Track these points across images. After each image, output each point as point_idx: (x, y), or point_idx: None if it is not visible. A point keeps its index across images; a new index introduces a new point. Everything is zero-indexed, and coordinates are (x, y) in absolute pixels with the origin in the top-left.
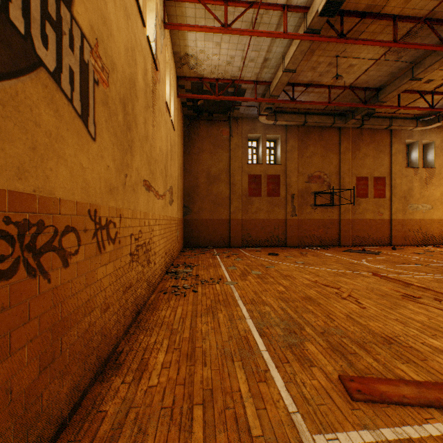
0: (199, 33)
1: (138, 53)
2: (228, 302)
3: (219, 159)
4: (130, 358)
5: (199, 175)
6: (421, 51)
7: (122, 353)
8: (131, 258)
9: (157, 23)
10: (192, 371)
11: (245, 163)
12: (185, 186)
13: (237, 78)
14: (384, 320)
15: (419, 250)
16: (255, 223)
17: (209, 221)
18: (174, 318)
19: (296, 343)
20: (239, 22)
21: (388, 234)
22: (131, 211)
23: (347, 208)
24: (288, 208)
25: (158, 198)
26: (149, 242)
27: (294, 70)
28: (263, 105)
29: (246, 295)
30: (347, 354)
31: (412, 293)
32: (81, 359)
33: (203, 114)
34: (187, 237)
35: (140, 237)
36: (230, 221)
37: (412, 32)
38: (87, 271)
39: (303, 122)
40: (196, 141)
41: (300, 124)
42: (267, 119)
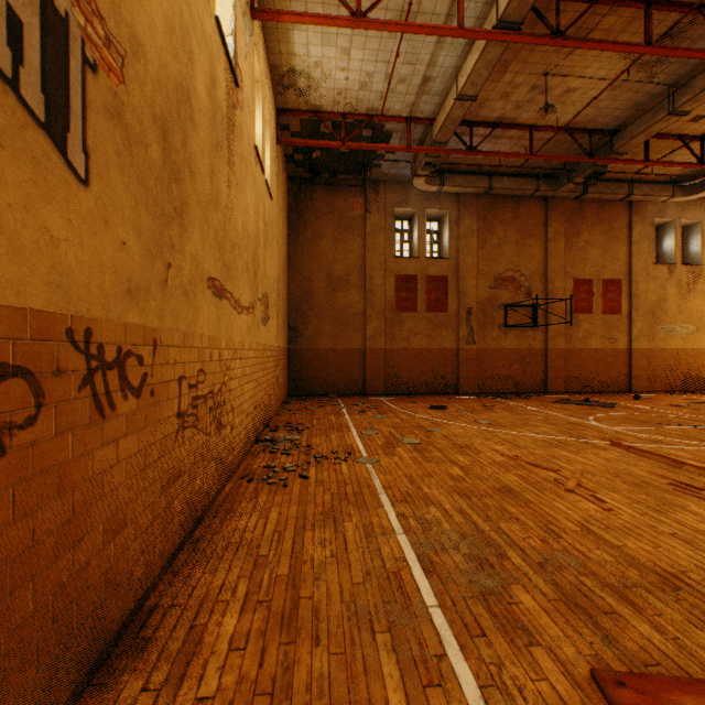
0: (312, 31)
1: (196, 42)
2: (363, 498)
3: (347, 250)
4: (168, 626)
5: (315, 276)
6: (689, 65)
7: (154, 613)
8: (181, 422)
9: (238, 3)
10: (289, 658)
11: (390, 255)
12: (292, 294)
13: (377, 112)
14: (652, 535)
15: (679, 400)
16: (406, 356)
17: (331, 352)
18: (262, 533)
19: (495, 589)
20: (382, 11)
21: (626, 374)
22: (180, 334)
23: (559, 330)
24: (462, 330)
25: (240, 312)
26: (220, 390)
27: (474, 96)
28: (420, 159)
29: (394, 484)
30: (598, 615)
31: (689, 479)
32: (45, 652)
33: (320, 175)
34: (295, 378)
35: (202, 381)
36: (365, 352)
37: (677, 31)
38: (64, 460)
39: (487, 188)
40: (309, 220)
41: (482, 192)
42: (427, 183)
